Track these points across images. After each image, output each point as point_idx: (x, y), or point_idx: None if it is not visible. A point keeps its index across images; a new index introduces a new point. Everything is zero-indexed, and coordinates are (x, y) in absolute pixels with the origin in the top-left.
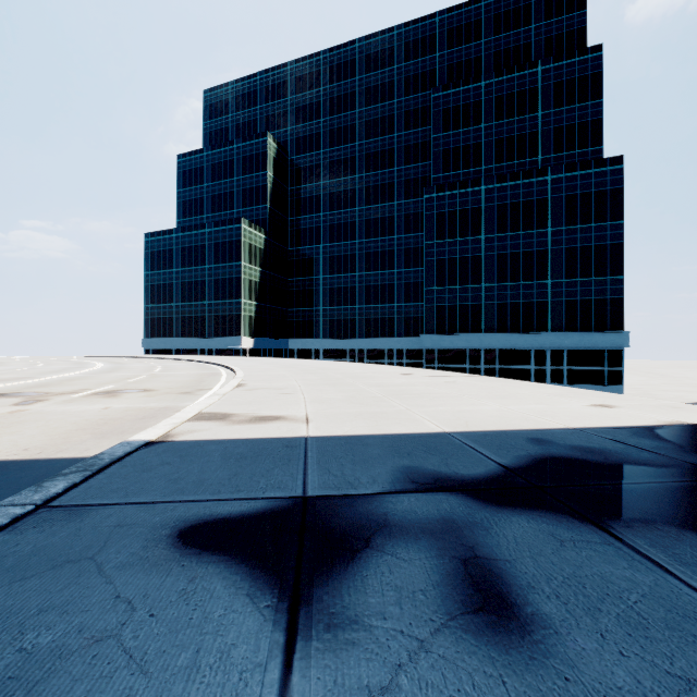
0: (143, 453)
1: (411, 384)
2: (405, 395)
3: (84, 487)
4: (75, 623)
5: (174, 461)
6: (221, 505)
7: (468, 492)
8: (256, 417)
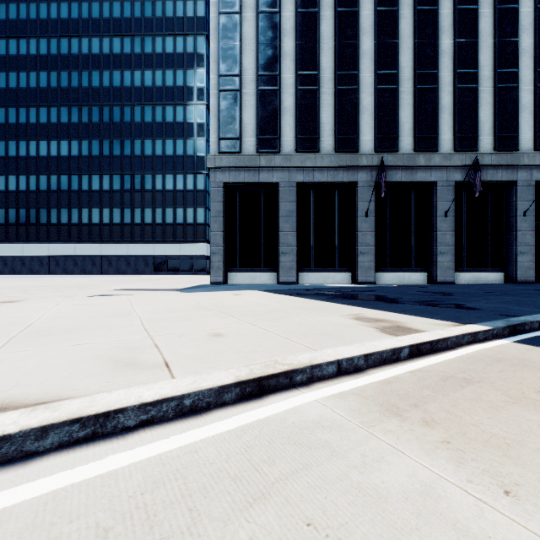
0: (479, 321)
1: (109, 310)
2: (213, 308)
3: (505, 318)
4: (494, 308)
5: (463, 317)
6: (457, 309)
7: (394, 301)
8: (372, 321)
